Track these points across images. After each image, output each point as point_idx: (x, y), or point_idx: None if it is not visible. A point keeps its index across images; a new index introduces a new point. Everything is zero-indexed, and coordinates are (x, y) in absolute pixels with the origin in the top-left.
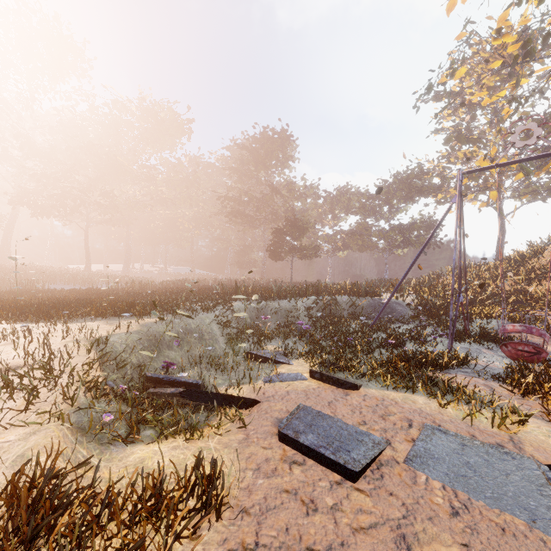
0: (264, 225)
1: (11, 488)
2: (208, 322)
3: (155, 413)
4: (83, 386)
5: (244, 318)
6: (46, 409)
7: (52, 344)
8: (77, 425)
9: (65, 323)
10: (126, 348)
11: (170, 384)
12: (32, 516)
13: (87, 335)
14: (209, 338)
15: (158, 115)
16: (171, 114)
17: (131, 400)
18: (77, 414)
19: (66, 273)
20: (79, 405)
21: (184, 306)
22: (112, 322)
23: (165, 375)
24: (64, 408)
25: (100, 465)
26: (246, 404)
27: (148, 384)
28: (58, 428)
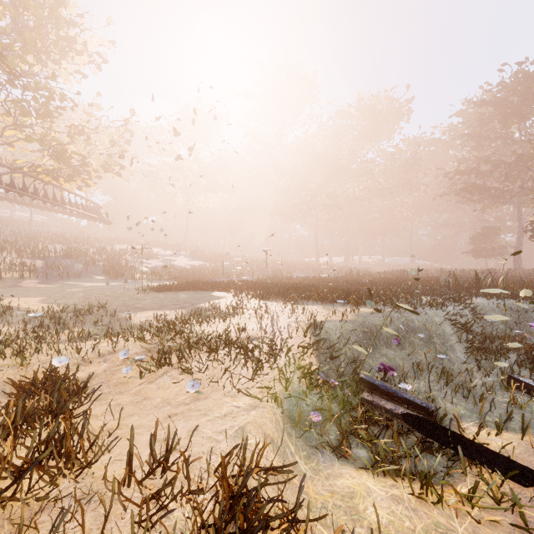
0: (518, 197)
1: (221, 470)
2: (438, 321)
3: (369, 427)
4: (298, 371)
5: (492, 322)
6: (266, 385)
7: (281, 322)
8: (288, 413)
9: (293, 304)
10: (340, 337)
11: (389, 396)
12: (222, 530)
13: (306, 318)
14: (440, 343)
15: (375, 108)
16: (388, 102)
17: (342, 400)
18: (289, 400)
19: (302, 264)
20: (292, 390)
21: (404, 297)
22: (329, 308)
23: (382, 383)
24: (279, 389)
25: (305, 472)
26: (525, 478)
27: (361, 386)
28: (272, 410)
